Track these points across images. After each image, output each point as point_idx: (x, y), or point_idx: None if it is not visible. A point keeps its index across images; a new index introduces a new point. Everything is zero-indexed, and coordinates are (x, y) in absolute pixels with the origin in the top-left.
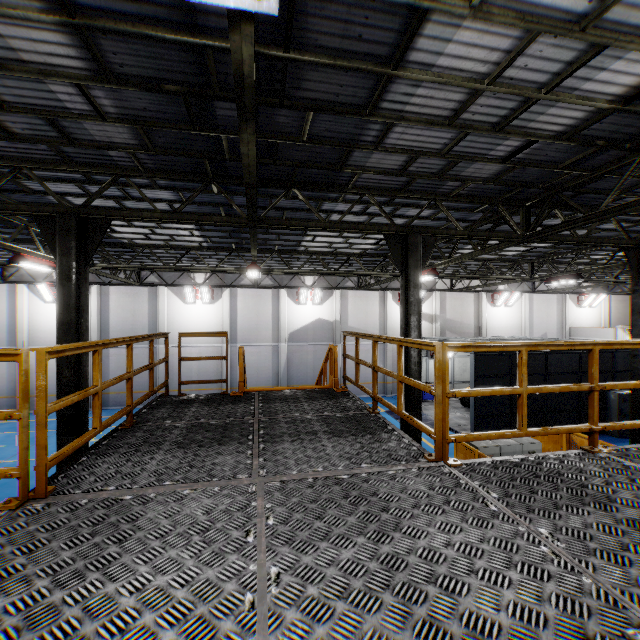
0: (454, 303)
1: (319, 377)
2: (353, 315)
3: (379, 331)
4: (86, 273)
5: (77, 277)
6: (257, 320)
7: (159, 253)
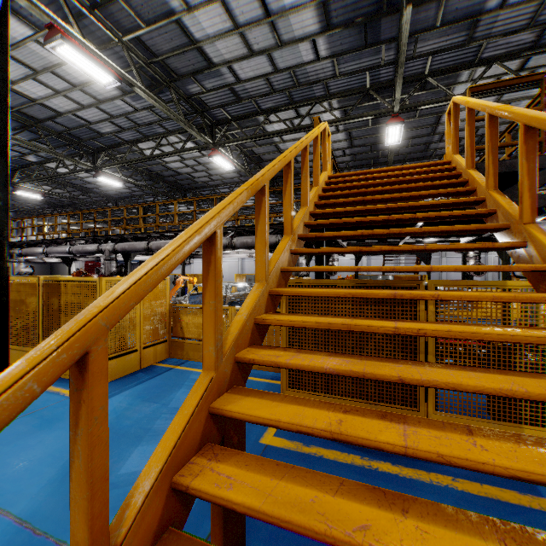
0: None
1: None
2: None
3: None
4: None
5: None
6: None
7: None
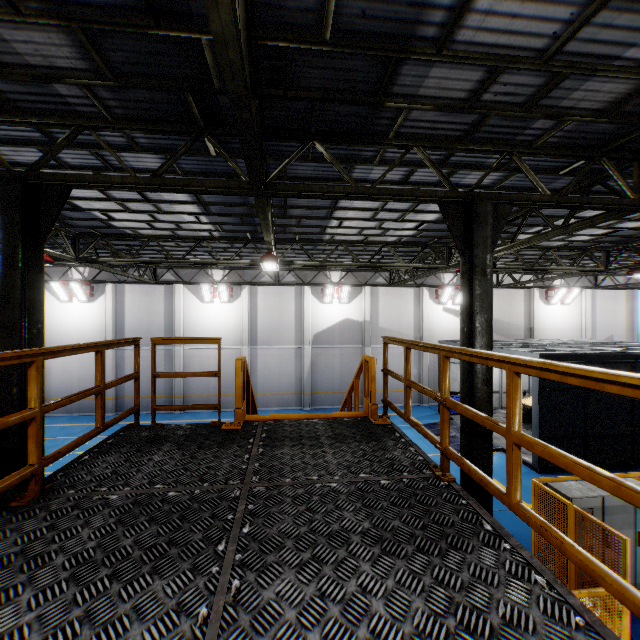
0: (500, 301)
1: (348, 395)
2: (384, 315)
3: (414, 332)
4: (39, 258)
5: (23, 263)
6: (279, 320)
7: (169, 246)
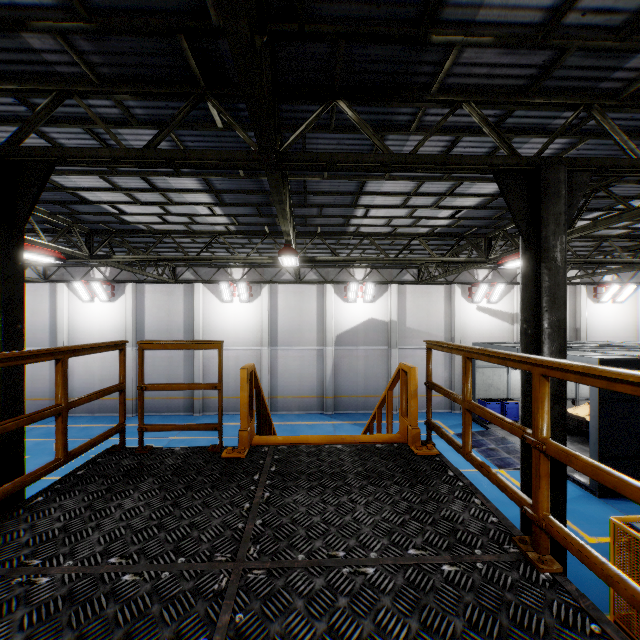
0: None
1: (378, 409)
2: (412, 314)
3: (444, 333)
4: (18, 248)
5: None
6: (300, 320)
7: (186, 243)
